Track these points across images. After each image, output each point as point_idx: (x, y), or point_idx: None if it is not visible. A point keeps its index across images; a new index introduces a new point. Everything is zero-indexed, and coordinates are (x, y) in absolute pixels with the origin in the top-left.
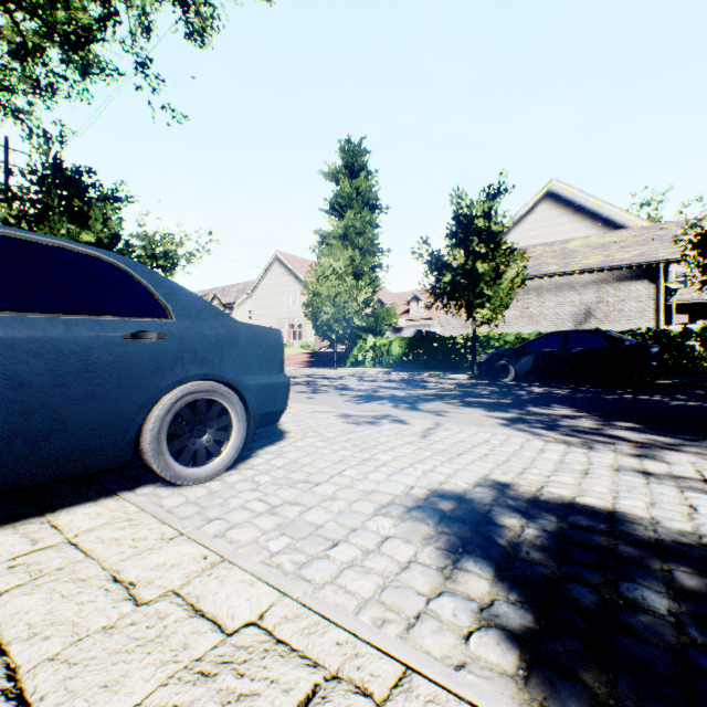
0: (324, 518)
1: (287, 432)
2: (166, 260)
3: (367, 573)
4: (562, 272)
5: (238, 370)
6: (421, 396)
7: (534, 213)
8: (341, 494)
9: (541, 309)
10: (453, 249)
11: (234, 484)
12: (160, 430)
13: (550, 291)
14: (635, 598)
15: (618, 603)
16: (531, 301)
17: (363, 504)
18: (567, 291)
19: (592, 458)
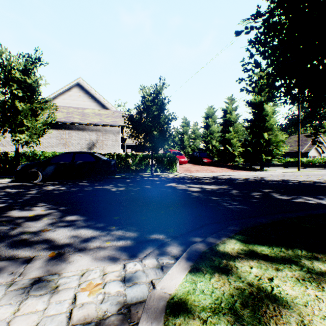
0: None
1: None
2: None
3: None
4: (82, 123)
5: None
6: None
7: (71, 91)
8: None
9: (71, 140)
10: None
11: None
12: None
13: (76, 131)
14: None
15: None
16: (66, 135)
17: None
18: (84, 132)
19: None
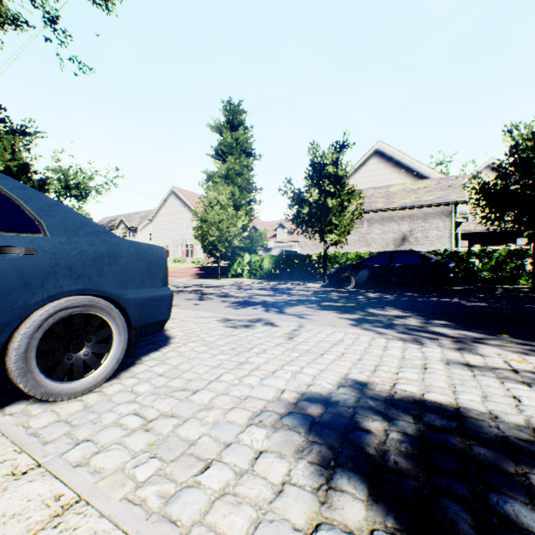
0: (198, 432)
1: (173, 337)
2: (78, 190)
3: (239, 505)
4: (387, 208)
5: (118, 285)
6: (287, 301)
7: (366, 165)
8: (217, 402)
9: (372, 235)
10: (310, 188)
11: (112, 396)
12: (28, 348)
13: (378, 222)
14: (507, 514)
15: (493, 523)
16: (365, 229)
17: (238, 412)
18: (390, 222)
19: (426, 354)
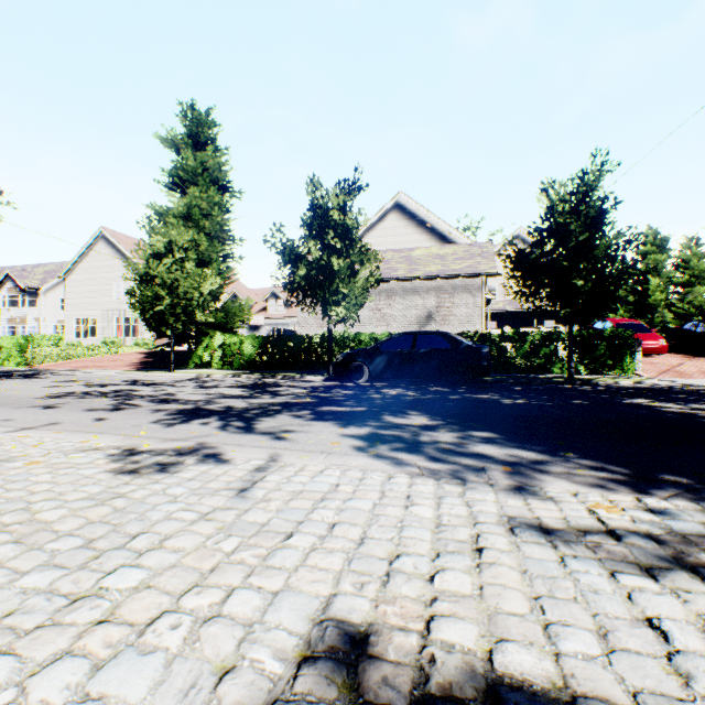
0: None
1: None
2: None
3: None
4: (410, 277)
5: None
6: (265, 406)
7: (385, 221)
8: None
9: (392, 311)
10: (309, 240)
11: None
12: None
13: (399, 294)
14: None
15: None
16: (384, 302)
17: None
18: (413, 295)
19: (474, 507)
